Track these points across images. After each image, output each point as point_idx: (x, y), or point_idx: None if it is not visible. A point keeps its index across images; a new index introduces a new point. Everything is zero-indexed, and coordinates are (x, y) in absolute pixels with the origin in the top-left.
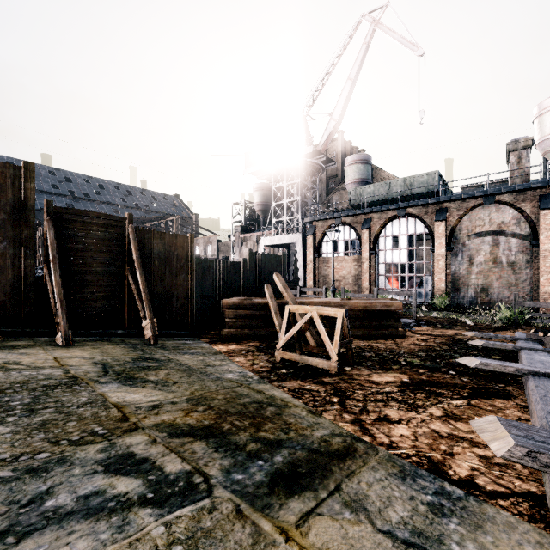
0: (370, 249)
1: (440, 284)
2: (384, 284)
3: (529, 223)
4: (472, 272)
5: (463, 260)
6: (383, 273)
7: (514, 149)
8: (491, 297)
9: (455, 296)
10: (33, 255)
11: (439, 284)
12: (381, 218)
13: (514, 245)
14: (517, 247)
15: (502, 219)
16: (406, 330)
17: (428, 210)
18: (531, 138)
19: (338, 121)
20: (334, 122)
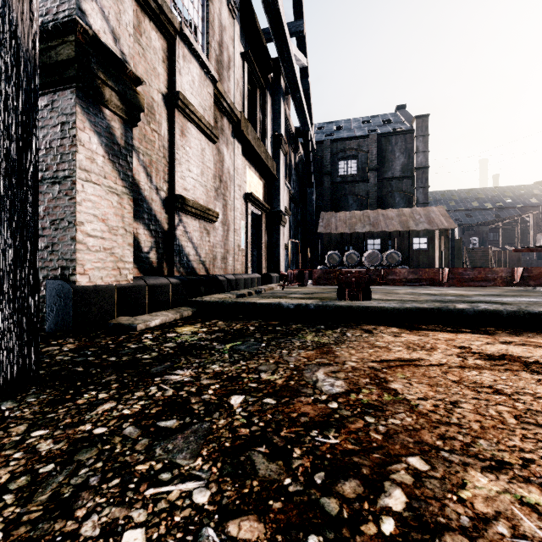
0: None
1: None
2: None
3: None
4: None
5: None
6: None
7: None
8: None
9: None
10: (462, 262)
11: None
12: None
13: None
14: None
15: None
16: None
17: None
18: None
19: None
20: None
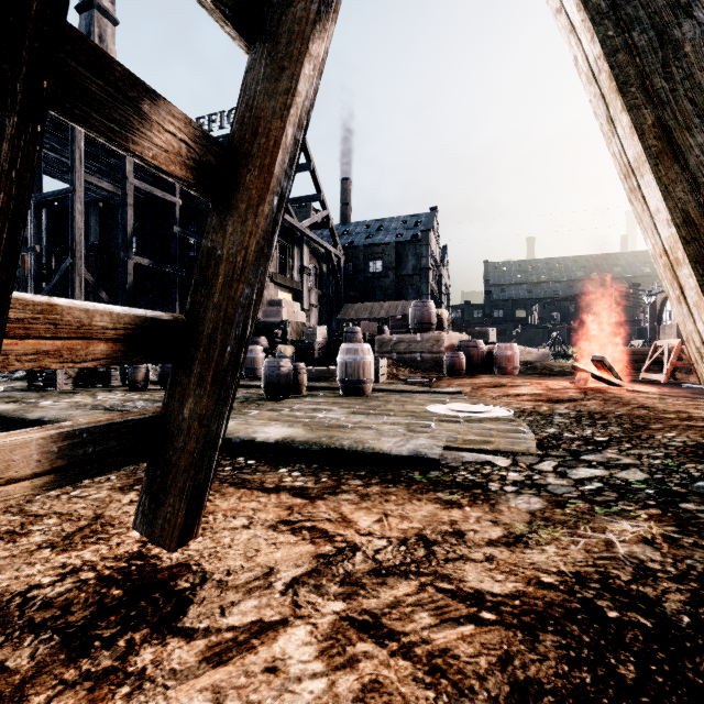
0: None
1: None
2: None
3: None
4: None
5: None
6: None
7: None
8: None
9: None
10: None
11: None
12: None
13: None
14: None
15: None
16: None
17: None
18: None
19: None
20: None
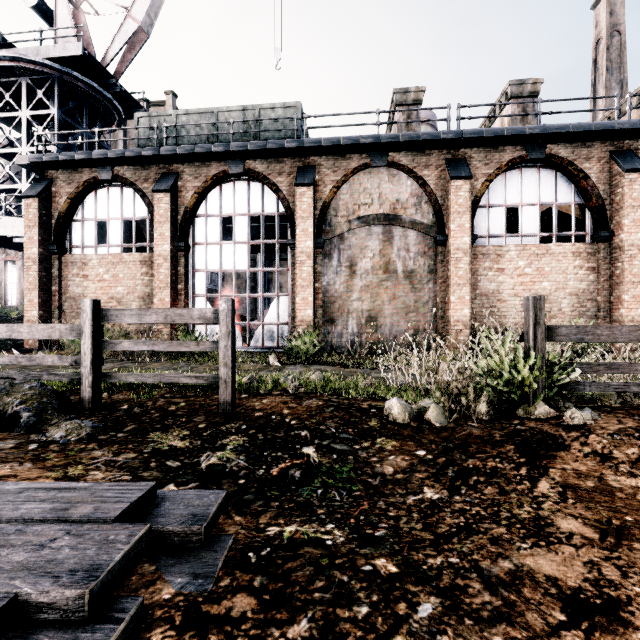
0: (175, 238)
1: (304, 311)
2: None
3: (434, 204)
4: (354, 289)
5: (341, 267)
6: (204, 292)
7: (403, 102)
8: (382, 333)
9: (328, 332)
10: None
11: (303, 311)
12: (197, 175)
13: (413, 241)
14: (417, 246)
15: (397, 195)
16: None
17: (284, 166)
18: (423, 89)
19: (142, 25)
20: (135, 24)
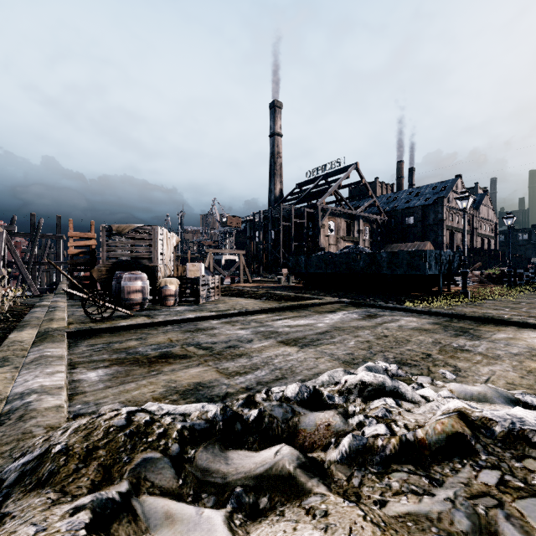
0: None
1: None
2: None
3: None
4: None
5: None
6: None
7: None
8: None
9: None
10: None
11: None
12: None
13: None
14: None
15: None
16: None
17: None
18: None
19: None
20: None
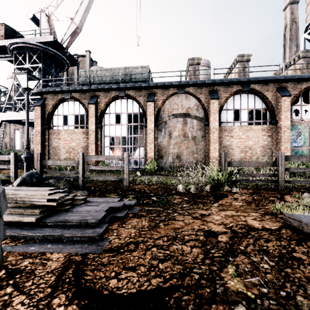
0: (97, 123)
1: (150, 153)
2: (109, 154)
3: (204, 109)
4: (171, 144)
5: (165, 135)
6: (108, 145)
7: (192, 64)
8: (183, 162)
9: (160, 162)
10: None
11: (150, 153)
12: (106, 96)
13: (195, 124)
14: (197, 126)
15: (189, 105)
16: (66, 269)
17: (142, 93)
18: (201, 58)
19: (78, 26)
20: (75, 25)
